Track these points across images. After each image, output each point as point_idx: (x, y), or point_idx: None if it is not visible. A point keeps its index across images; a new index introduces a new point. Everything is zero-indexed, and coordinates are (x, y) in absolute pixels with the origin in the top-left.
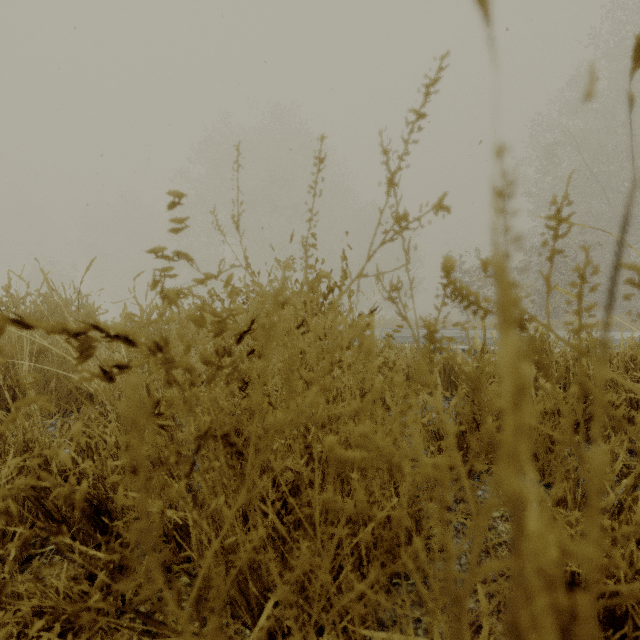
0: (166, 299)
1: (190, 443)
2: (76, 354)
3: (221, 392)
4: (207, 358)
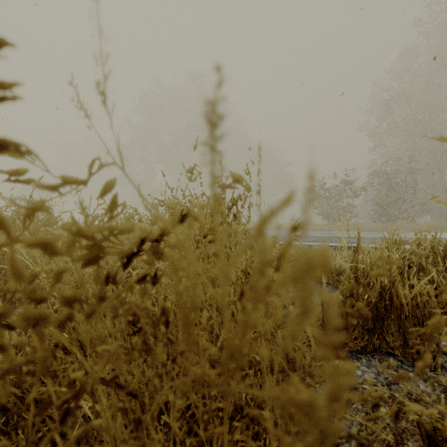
0: (105, 209)
1: (68, 390)
2: (37, 252)
3: (106, 327)
4: (70, 298)
